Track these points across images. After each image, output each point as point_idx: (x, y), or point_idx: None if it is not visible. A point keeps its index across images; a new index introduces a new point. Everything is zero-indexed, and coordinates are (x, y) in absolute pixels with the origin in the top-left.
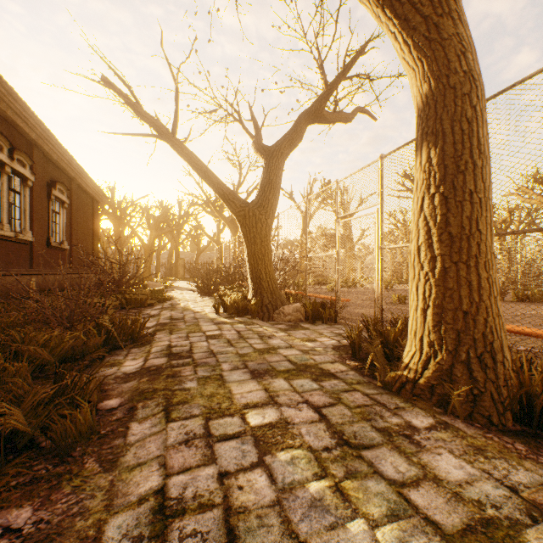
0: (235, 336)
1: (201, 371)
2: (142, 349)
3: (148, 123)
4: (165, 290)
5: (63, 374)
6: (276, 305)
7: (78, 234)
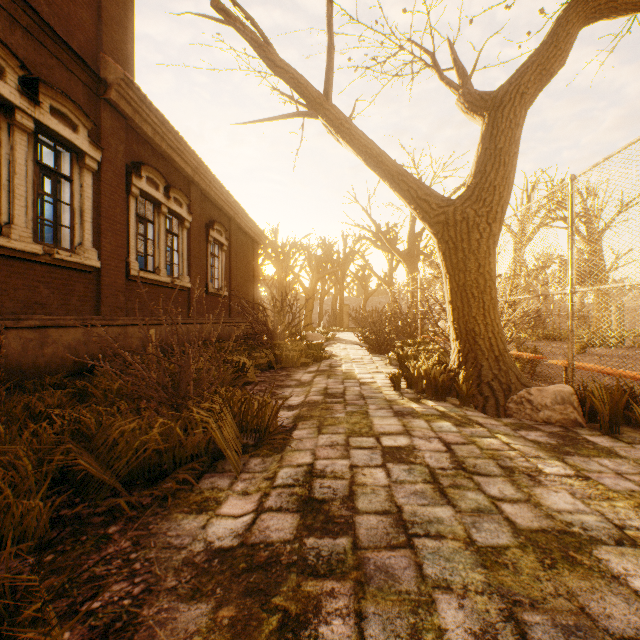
0: (443, 459)
1: (376, 625)
2: (267, 462)
3: (286, 81)
4: (325, 343)
5: (34, 581)
6: (506, 384)
7: (237, 279)
